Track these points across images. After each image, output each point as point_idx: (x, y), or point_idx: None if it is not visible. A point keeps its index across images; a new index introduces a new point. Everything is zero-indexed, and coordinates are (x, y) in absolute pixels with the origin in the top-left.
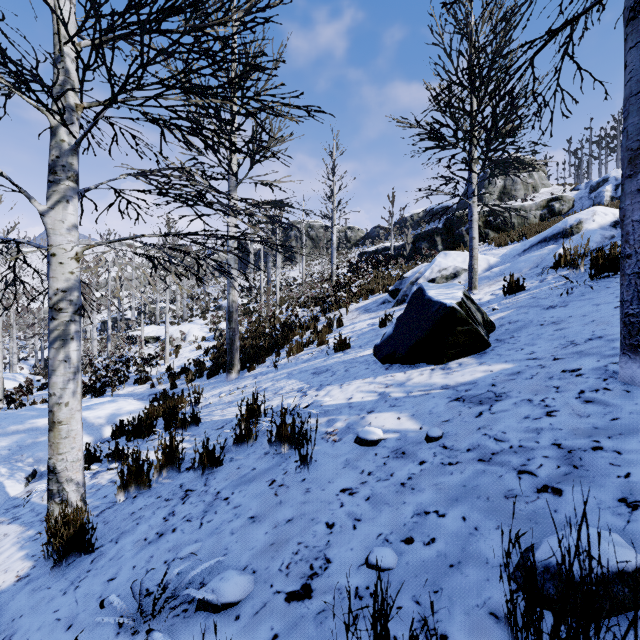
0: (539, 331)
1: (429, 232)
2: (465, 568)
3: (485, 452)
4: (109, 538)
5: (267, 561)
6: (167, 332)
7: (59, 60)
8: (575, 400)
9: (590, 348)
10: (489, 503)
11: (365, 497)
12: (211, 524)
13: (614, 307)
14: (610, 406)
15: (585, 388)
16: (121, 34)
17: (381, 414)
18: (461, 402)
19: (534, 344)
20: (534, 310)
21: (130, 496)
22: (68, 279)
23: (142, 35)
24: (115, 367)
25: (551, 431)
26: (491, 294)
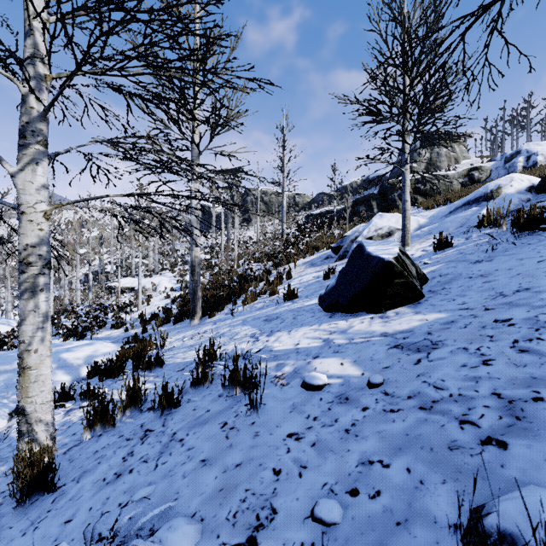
0: (468, 283)
1: (366, 197)
2: (413, 527)
3: (426, 400)
4: (72, 477)
5: (215, 508)
6: (140, 283)
7: (29, 34)
8: (510, 349)
9: (519, 299)
10: (433, 454)
11: (311, 443)
12: (165, 466)
13: (537, 261)
14: (545, 356)
15: (518, 338)
16: (83, 6)
17: (325, 359)
18: (400, 349)
19: (465, 295)
20: (462, 264)
21: (96, 434)
22: (37, 235)
23: (100, 4)
24: (94, 314)
25: (489, 380)
26: (422, 250)
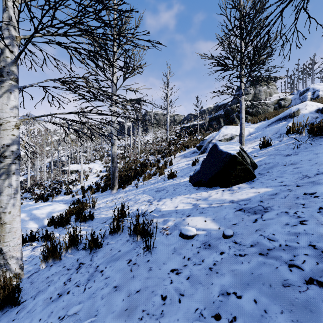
0: (284, 169)
1: (217, 116)
2: None
3: (263, 248)
4: (31, 295)
5: None
6: (81, 168)
7: (5, 10)
8: (317, 213)
9: (319, 179)
10: (272, 289)
11: (186, 277)
12: (90, 290)
13: None
14: None
15: (322, 205)
16: None
17: (194, 218)
18: (243, 212)
19: (282, 176)
20: (278, 157)
21: (49, 265)
22: (11, 139)
23: None
24: (54, 186)
25: (306, 235)
26: (252, 148)
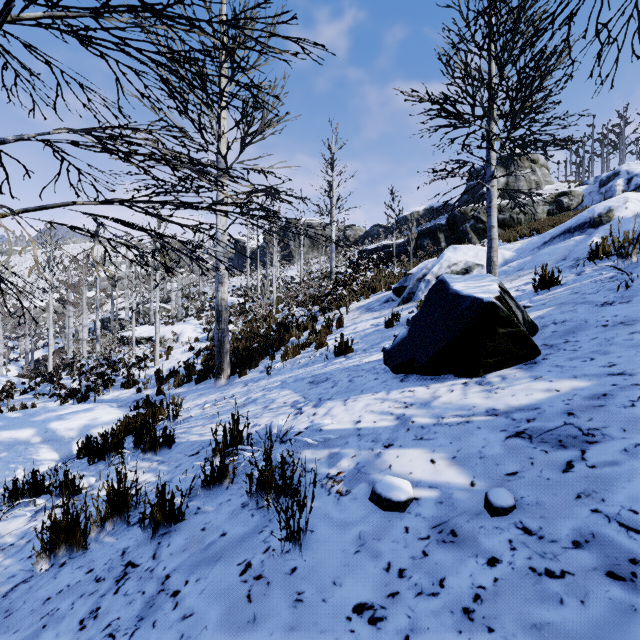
0: (605, 334)
1: (432, 229)
2: None
3: (614, 555)
4: None
5: None
6: (157, 333)
7: None
8: None
9: None
10: None
11: (400, 635)
12: None
13: None
14: None
15: None
16: None
17: (404, 451)
18: (527, 440)
19: (608, 352)
20: (583, 307)
21: (57, 562)
22: None
23: None
24: (99, 370)
25: None
26: (516, 290)
